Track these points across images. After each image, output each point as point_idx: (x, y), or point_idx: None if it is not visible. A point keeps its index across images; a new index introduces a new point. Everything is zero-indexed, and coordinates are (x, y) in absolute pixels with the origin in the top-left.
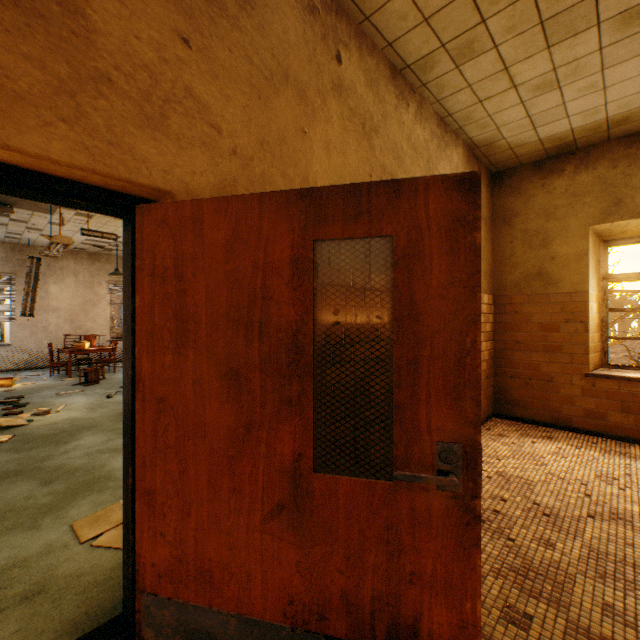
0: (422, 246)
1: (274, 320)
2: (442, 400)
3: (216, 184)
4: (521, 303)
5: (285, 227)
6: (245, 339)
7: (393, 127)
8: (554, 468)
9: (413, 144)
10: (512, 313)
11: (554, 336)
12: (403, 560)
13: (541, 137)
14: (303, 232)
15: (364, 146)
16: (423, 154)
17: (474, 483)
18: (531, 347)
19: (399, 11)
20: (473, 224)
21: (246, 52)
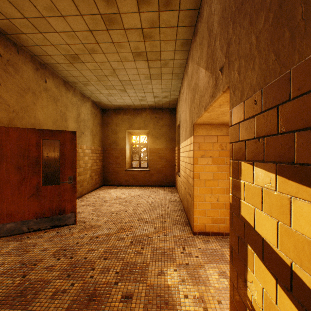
0: (66, 142)
1: (32, 155)
2: (70, 169)
3: (9, 120)
4: (111, 150)
5: (35, 136)
6: (23, 159)
7: (65, 99)
8: (113, 193)
9: (72, 103)
10: (108, 153)
11: (119, 160)
12: (62, 198)
13: (113, 104)
14: (39, 137)
15: (55, 105)
16: (76, 105)
17: (75, 182)
18: (113, 163)
19: (66, 73)
20: (75, 139)
21: (17, 84)
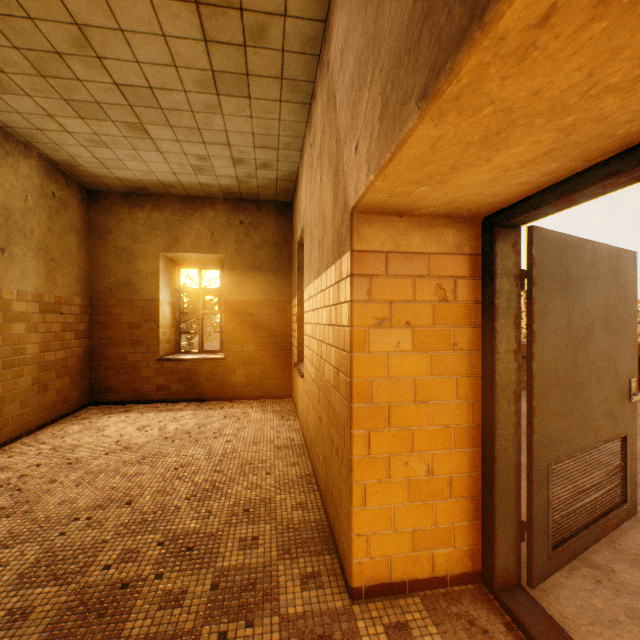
0: None
1: None
2: None
3: None
4: (115, 306)
5: None
6: None
7: None
8: (110, 431)
9: None
10: (107, 314)
11: (139, 332)
12: None
13: (118, 176)
14: None
15: None
16: None
17: None
18: (122, 342)
19: None
20: None
21: None
